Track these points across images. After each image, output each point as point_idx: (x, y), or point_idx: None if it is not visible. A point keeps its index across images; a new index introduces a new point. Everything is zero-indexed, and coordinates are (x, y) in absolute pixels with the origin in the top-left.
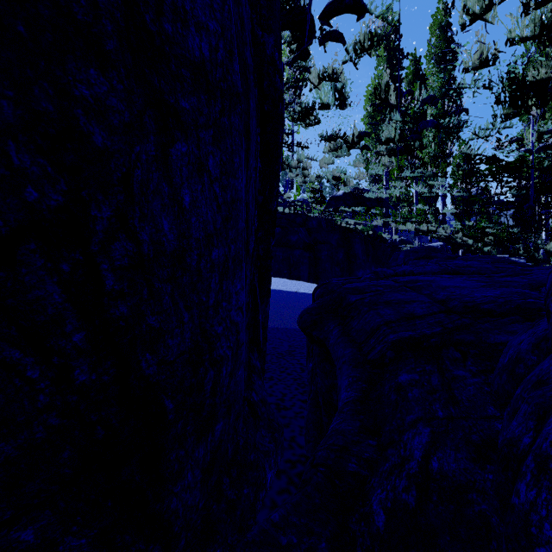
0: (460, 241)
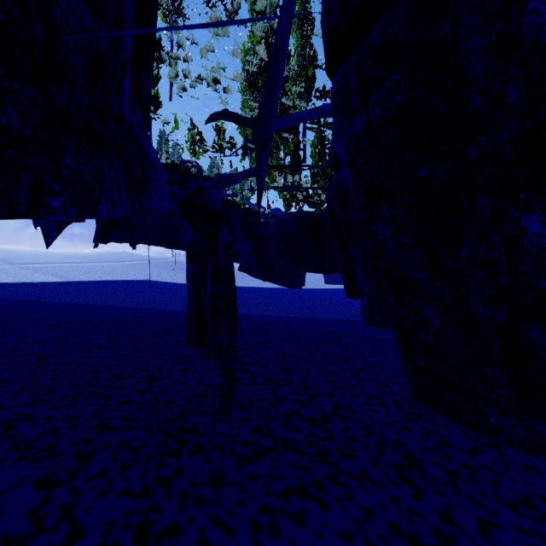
0: (316, 198)
